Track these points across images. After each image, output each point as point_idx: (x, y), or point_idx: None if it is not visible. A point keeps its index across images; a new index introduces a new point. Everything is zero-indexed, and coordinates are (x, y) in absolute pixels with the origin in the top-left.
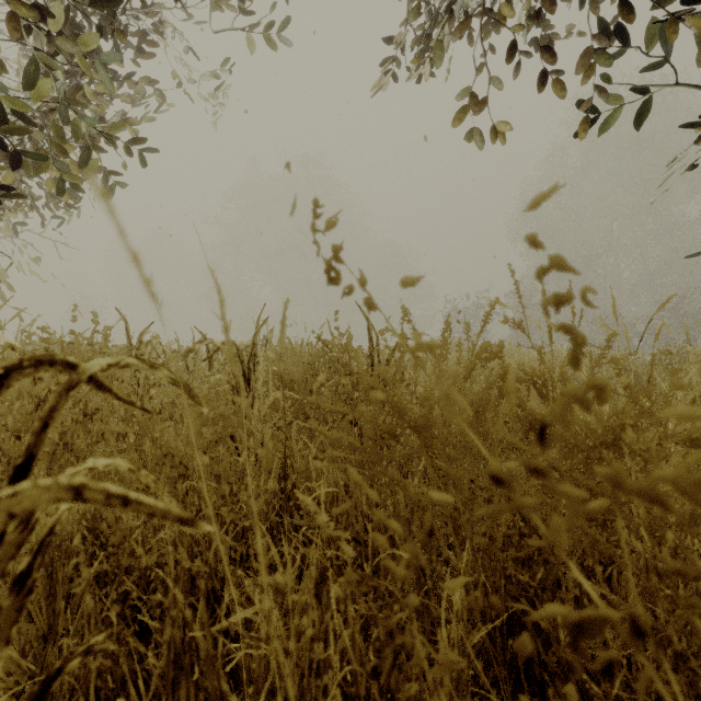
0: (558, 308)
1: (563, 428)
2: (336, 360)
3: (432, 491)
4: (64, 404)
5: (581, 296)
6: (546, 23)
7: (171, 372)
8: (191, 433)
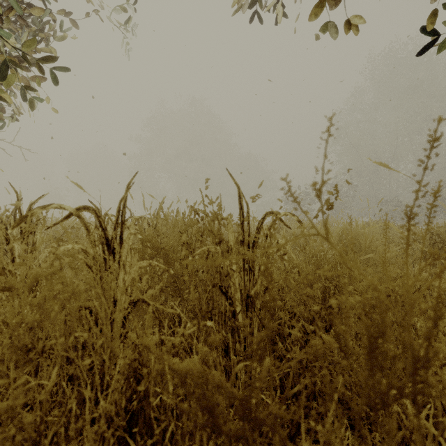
0: None
1: None
2: (207, 229)
3: None
4: None
5: None
6: None
7: None
8: None
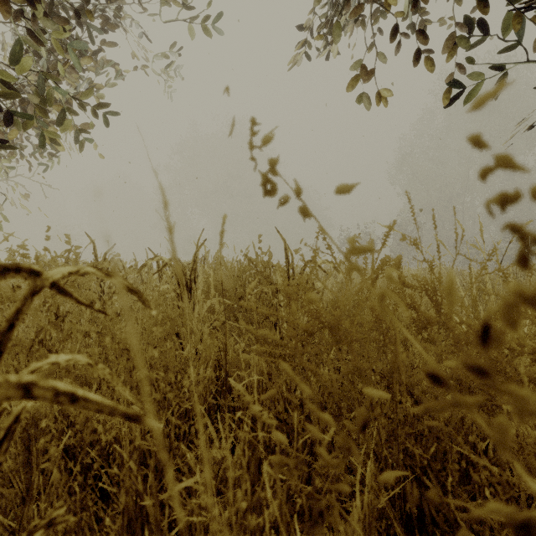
0: (503, 207)
1: (508, 329)
2: (260, 274)
3: (365, 388)
4: (28, 307)
5: (530, 194)
6: (422, 11)
7: (124, 280)
8: (144, 331)
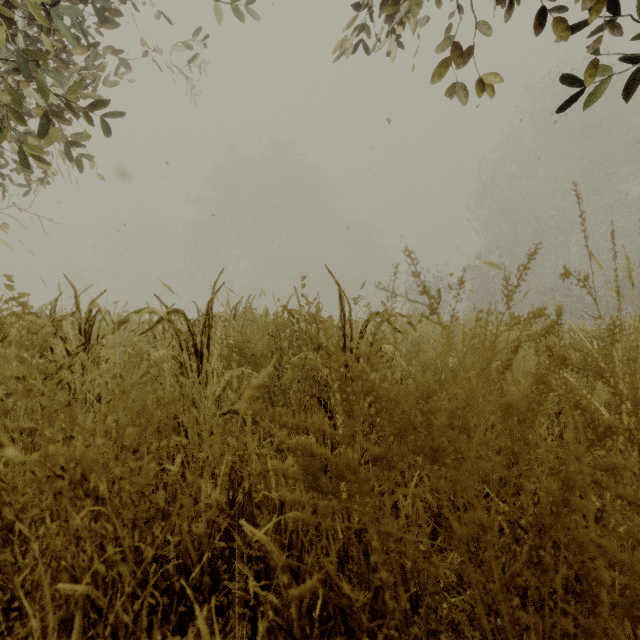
0: None
1: None
2: (303, 332)
3: None
4: None
5: None
6: None
7: None
8: (113, 427)
